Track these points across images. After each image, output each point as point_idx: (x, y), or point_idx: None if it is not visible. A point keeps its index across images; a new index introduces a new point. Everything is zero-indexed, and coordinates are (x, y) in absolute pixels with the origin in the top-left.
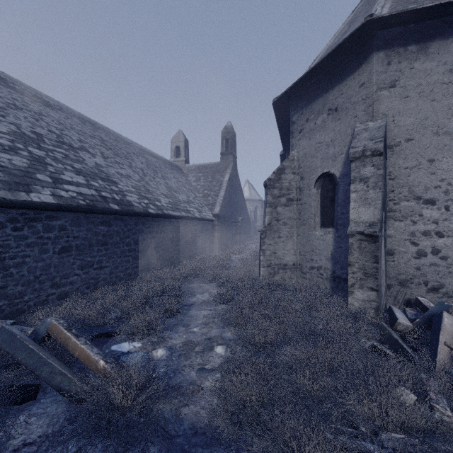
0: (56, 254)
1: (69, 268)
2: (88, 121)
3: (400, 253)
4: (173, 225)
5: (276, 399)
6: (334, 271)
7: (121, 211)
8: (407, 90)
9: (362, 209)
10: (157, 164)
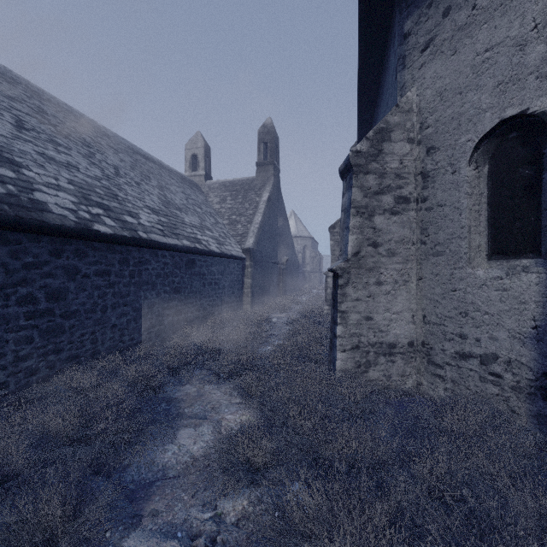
0: None
1: None
2: (25, 85)
3: None
4: (163, 262)
5: None
6: (546, 373)
7: None
8: None
9: None
10: (155, 171)
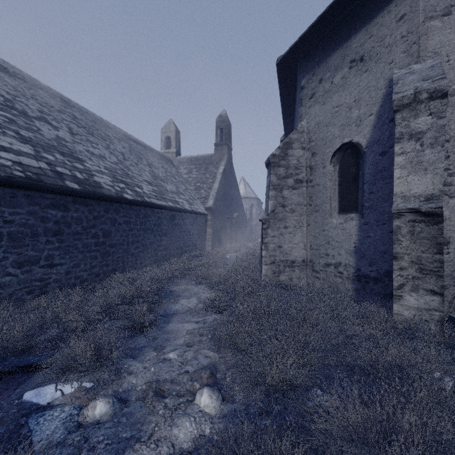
0: None
1: None
2: (60, 97)
3: None
4: (157, 216)
5: None
6: (359, 268)
7: (82, 191)
8: None
9: (414, 178)
10: (143, 152)
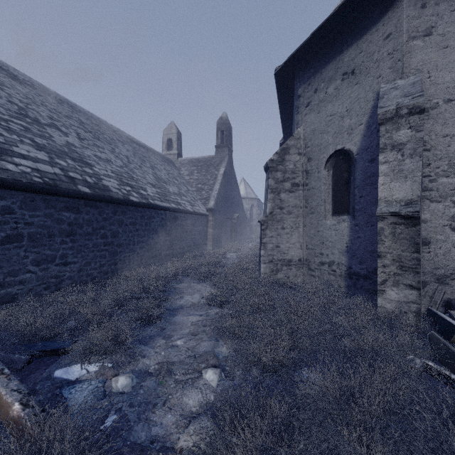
0: None
1: (19, 263)
2: (67, 102)
3: (437, 242)
4: (161, 217)
5: None
6: (350, 266)
7: (93, 195)
8: (446, 38)
9: (396, 185)
10: (146, 154)
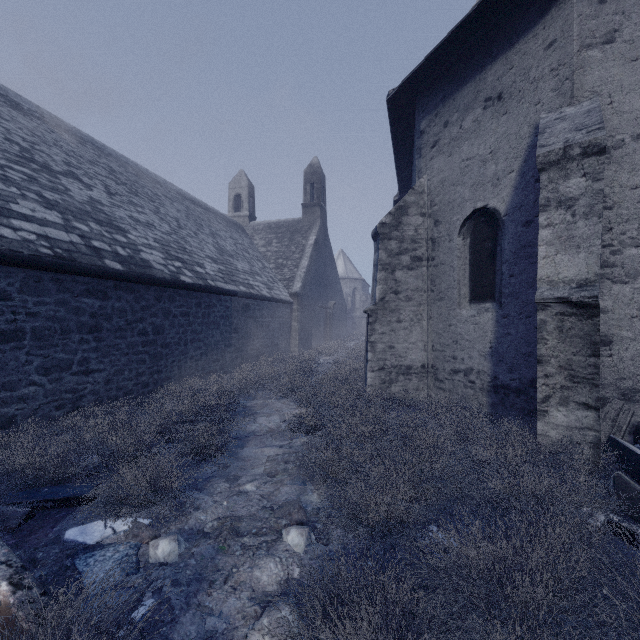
0: None
1: (18, 371)
2: (91, 142)
3: (623, 340)
4: (225, 306)
5: None
6: (496, 376)
7: (127, 273)
8: (636, 46)
9: (563, 258)
10: (204, 216)
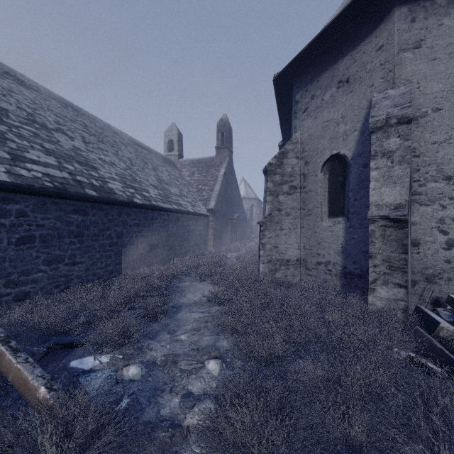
0: (13, 245)
1: (31, 263)
2: (71, 106)
3: (426, 243)
4: (163, 218)
5: (298, 453)
6: (345, 266)
7: (99, 198)
8: (435, 51)
9: (386, 190)
10: (148, 156)
